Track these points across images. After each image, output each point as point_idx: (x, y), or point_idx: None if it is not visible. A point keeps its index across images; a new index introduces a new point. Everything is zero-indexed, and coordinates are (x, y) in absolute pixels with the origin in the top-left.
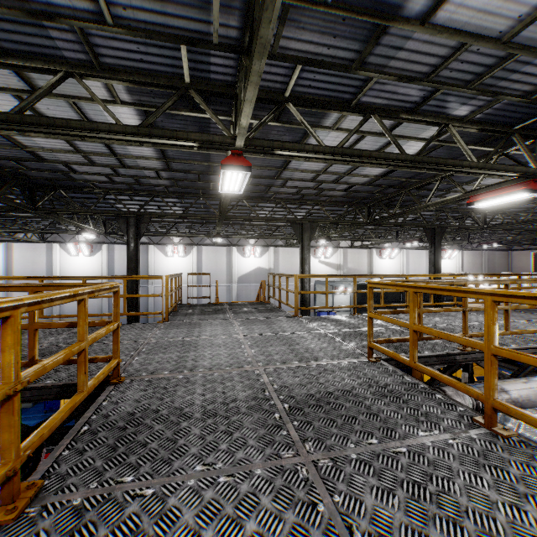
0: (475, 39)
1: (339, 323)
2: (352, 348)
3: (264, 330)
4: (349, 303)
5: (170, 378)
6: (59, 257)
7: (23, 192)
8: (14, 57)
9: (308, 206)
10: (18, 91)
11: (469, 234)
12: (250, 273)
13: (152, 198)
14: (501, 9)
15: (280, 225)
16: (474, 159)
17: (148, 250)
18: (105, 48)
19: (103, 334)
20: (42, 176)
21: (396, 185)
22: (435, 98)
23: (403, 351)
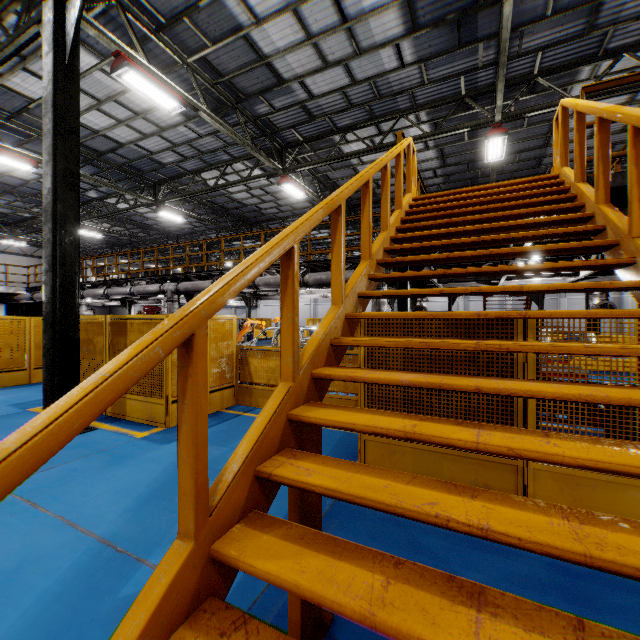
0: None
1: None
2: None
3: None
4: None
5: None
6: None
7: (347, 211)
8: (378, 118)
9: None
10: (372, 136)
11: None
12: None
13: None
14: None
15: None
16: None
17: None
18: (420, 96)
19: None
20: (358, 197)
21: None
22: None
23: None
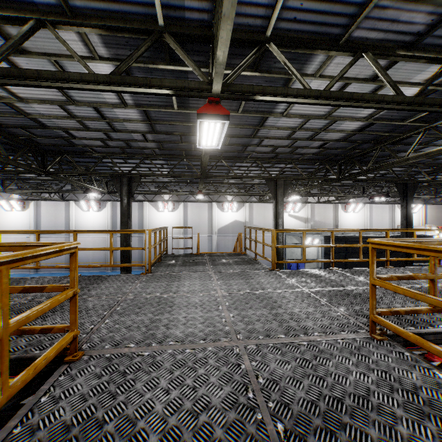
0: None
1: (319, 279)
2: (345, 316)
3: (242, 286)
4: (316, 252)
5: (134, 356)
6: (75, 212)
7: (35, 157)
8: None
9: (281, 165)
10: None
11: (435, 189)
12: (228, 225)
13: (141, 160)
14: None
15: (255, 183)
16: None
17: (144, 206)
18: None
19: (45, 309)
20: (49, 143)
21: (372, 140)
22: None
23: (409, 324)
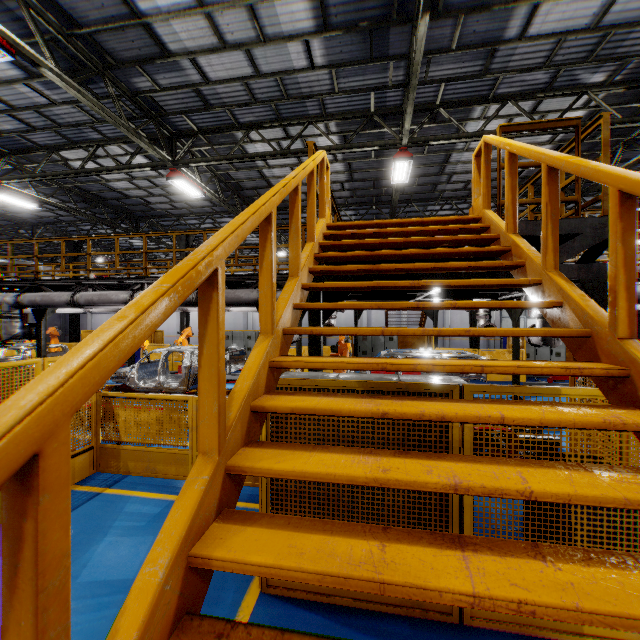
0: (566, 36)
1: None
2: None
3: None
4: None
5: None
6: None
7: None
8: (286, 121)
9: None
10: (279, 139)
11: None
12: None
13: None
14: (575, 16)
15: None
16: (617, 115)
17: None
18: (330, 104)
19: None
20: None
21: None
22: (563, 75)
23: None
